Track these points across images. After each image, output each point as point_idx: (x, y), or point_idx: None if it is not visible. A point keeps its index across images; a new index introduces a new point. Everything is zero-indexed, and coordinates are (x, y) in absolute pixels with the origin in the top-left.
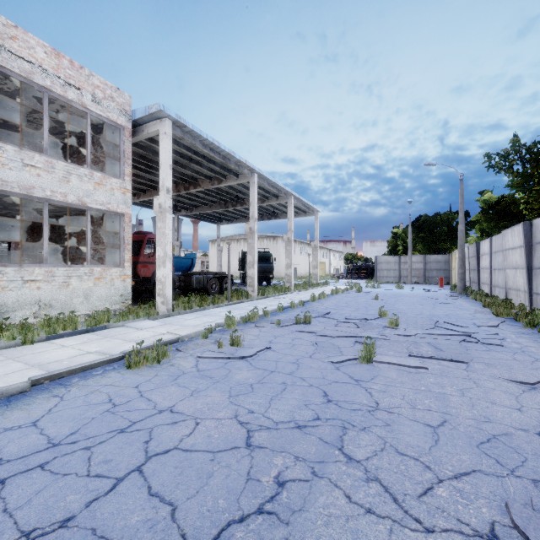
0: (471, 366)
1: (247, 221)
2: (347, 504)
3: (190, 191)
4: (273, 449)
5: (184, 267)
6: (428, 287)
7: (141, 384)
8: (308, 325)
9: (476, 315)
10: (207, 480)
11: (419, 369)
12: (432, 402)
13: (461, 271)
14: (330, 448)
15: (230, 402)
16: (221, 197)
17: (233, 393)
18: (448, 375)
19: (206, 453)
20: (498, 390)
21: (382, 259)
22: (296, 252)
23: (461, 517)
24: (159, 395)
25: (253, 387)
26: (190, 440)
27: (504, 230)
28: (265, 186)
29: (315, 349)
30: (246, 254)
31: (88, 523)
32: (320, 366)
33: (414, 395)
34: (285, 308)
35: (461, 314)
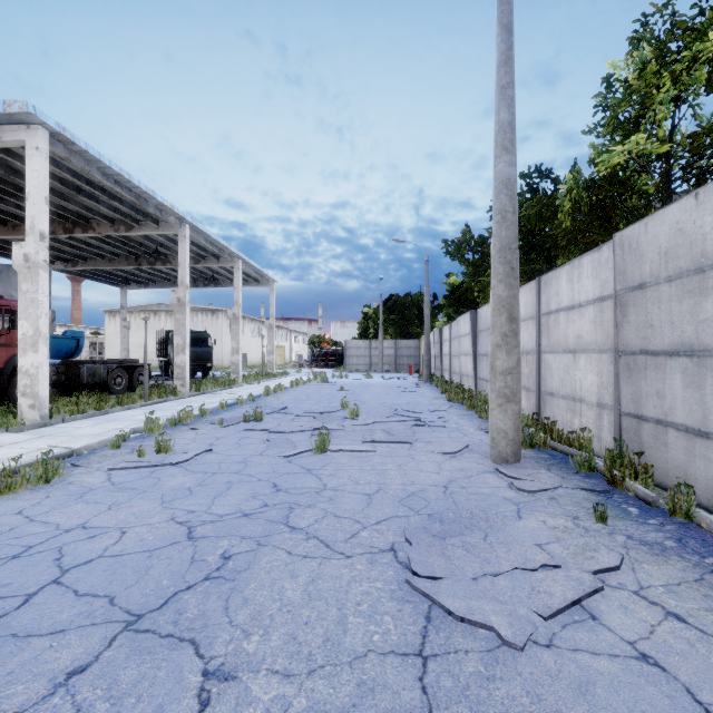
0: (414, 446)
1: (172, 286)
2: (288, 556)
3: (75, 235)
4: (219, 536)
5: (62, 351)
6: (398, 375)
7: (26, 509)
8: (259, 422)
9: (433, 402)
10: (146, 571)
11: (369, 453)
12: (373, 477)
13: (427, 357)
14: (276, 525)
15: (164, 508)
16: (130, 249)
17: (166, 499)
18: (393, 455)
19: (141, 553)
20: (428, 461)
21: (352, 343)
22: (245, 333)
23: (374, 544)
24: (60, 516)
25: (192, 490)
26: (118, 547)
27: (459, 317)
28: (201, 242)
29: (266, 447)
30: (171, 334)
31: (3, 632)
32: (271, 462)
33: (360, 474)
34: (230, 405)
35: (421, 401)
